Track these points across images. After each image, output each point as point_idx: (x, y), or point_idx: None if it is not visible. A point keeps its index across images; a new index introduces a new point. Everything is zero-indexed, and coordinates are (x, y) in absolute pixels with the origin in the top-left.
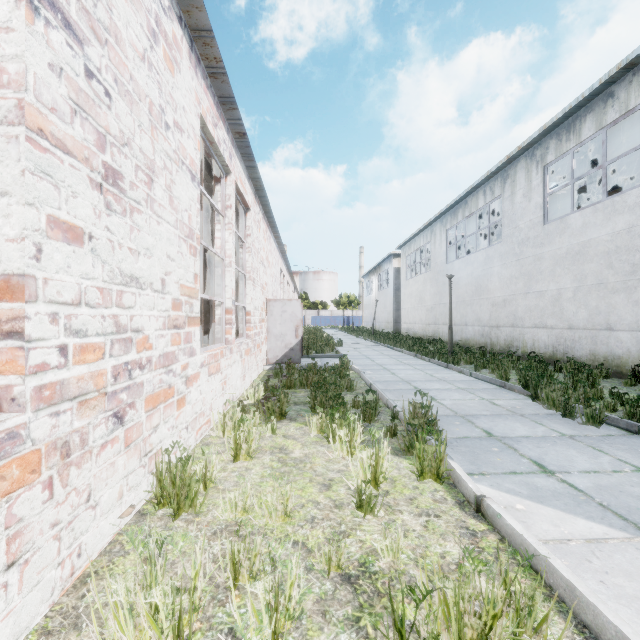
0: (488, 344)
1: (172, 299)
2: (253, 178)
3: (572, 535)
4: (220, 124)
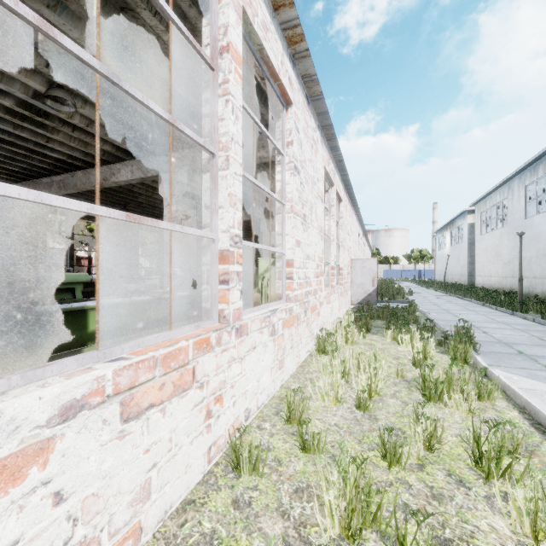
0: None
1: (316, 264)
2: (344, 180)
3: (541, 389)
4: (330, 161)
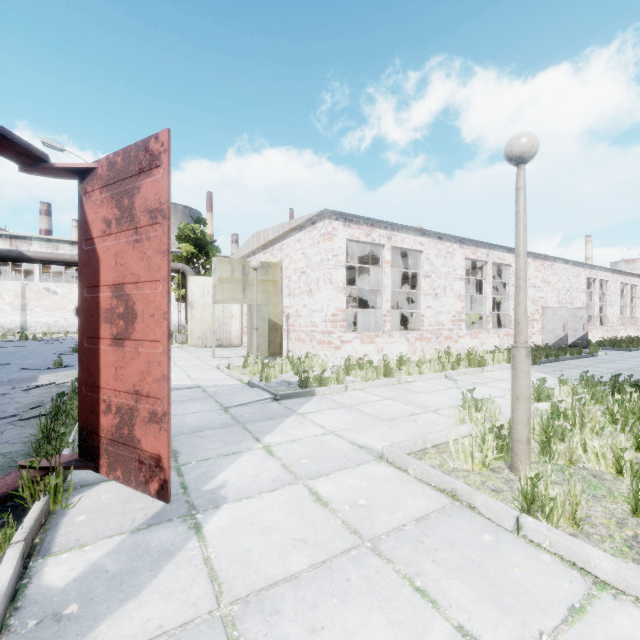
0: None
1: (452, 315)
2: (512, 249)
3: None
4: (478, 250)
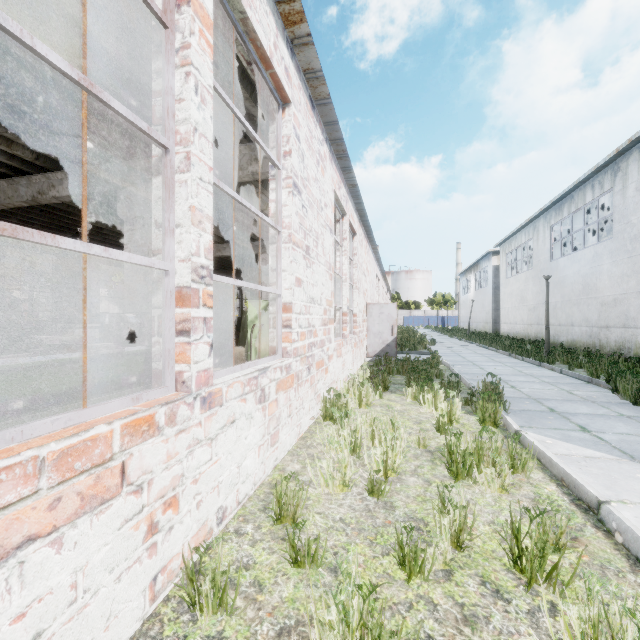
0: (596, 345)
1: (323, 308)
2: (359, 210)
3: (577, 454)
4: (341, 185)
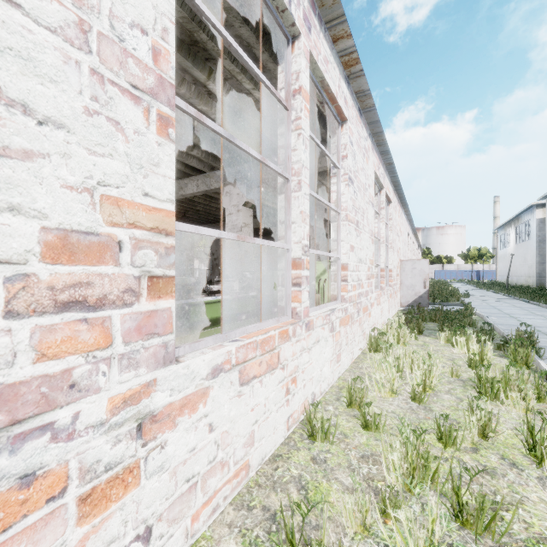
0: None
1: (367, 266)
2: (393, 181)
3: None
4: (380, 165)
